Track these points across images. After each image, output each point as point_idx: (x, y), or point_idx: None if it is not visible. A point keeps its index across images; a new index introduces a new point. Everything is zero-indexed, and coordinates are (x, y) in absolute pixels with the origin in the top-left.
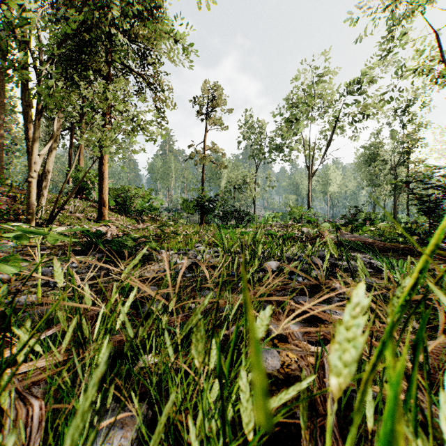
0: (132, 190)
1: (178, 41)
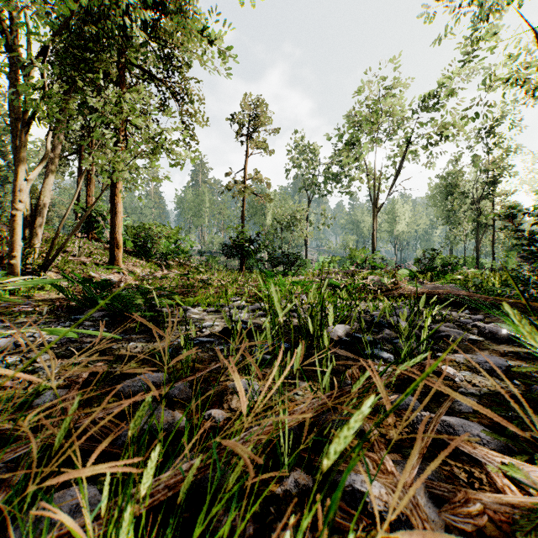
0: (155, 228)
1: (211, 40)
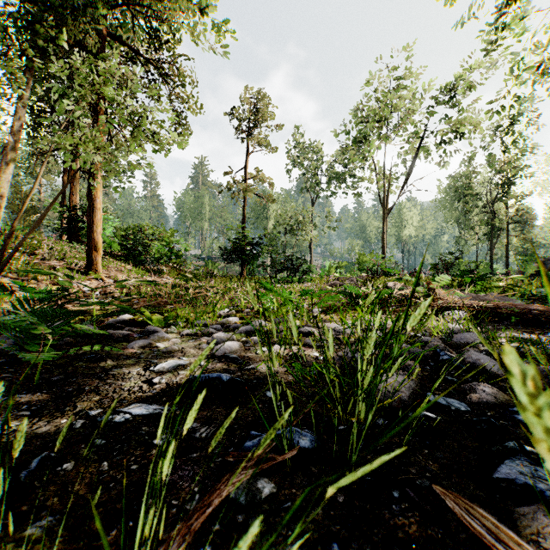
0: (145, 230)
1: (205, 14)
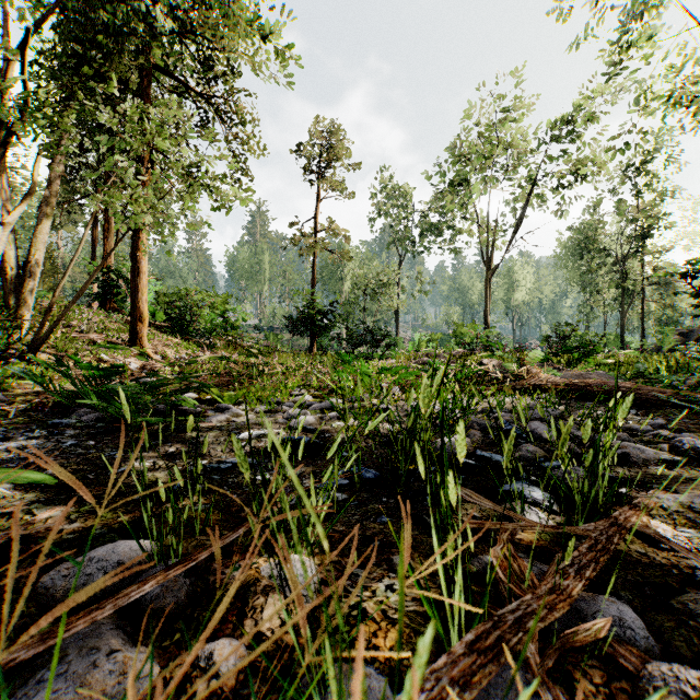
0: (195, 295)
1: (269, 40)
